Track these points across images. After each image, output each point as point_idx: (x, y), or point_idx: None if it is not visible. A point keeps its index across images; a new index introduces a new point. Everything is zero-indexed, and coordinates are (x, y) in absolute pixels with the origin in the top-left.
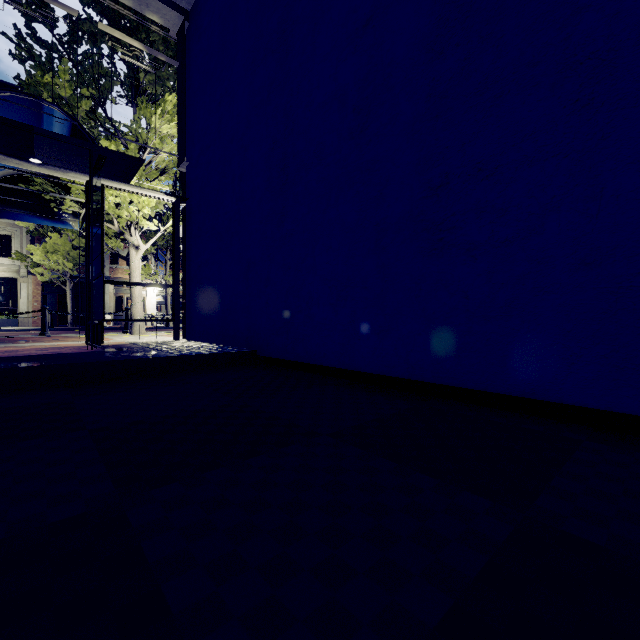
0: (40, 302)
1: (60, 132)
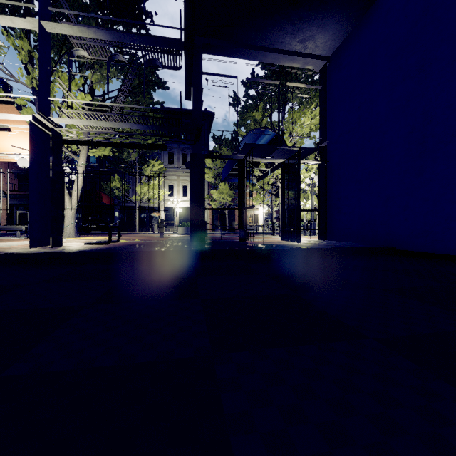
0: (211, 219)
1: (266, 139)
